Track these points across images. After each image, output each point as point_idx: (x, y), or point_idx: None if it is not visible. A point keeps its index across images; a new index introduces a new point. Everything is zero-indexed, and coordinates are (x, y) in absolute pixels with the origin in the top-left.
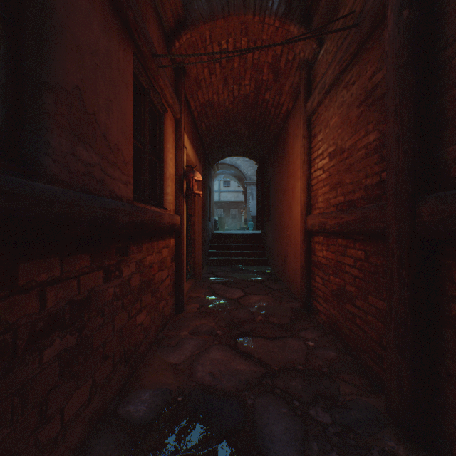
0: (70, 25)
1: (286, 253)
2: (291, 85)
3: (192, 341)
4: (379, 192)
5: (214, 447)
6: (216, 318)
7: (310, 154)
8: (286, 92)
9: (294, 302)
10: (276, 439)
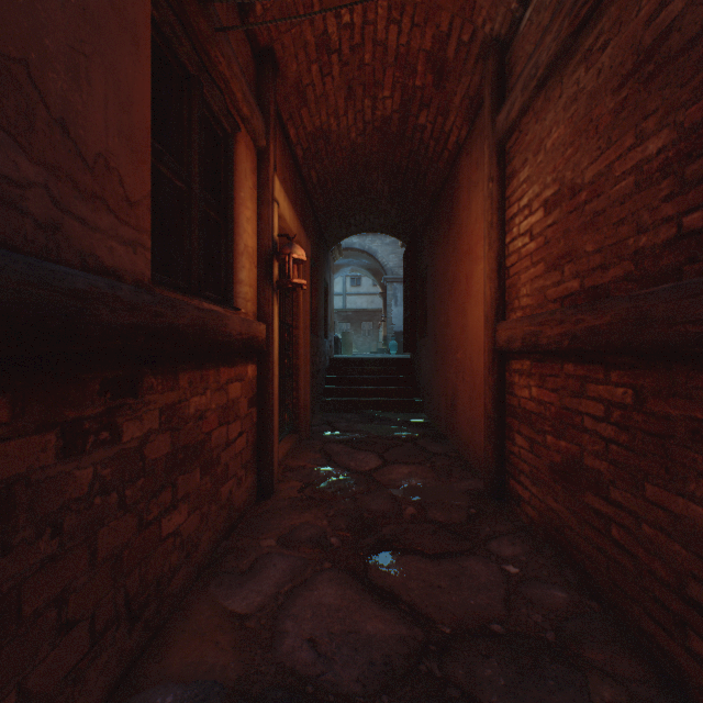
0: None
1: (456, 391)
2: (466, 93)
3: (280, 561)
4: (676, 258)
5: None
6: (330, 510)
7: (503, 210)
8: (455, 107)
9: (472, 479)
10: None
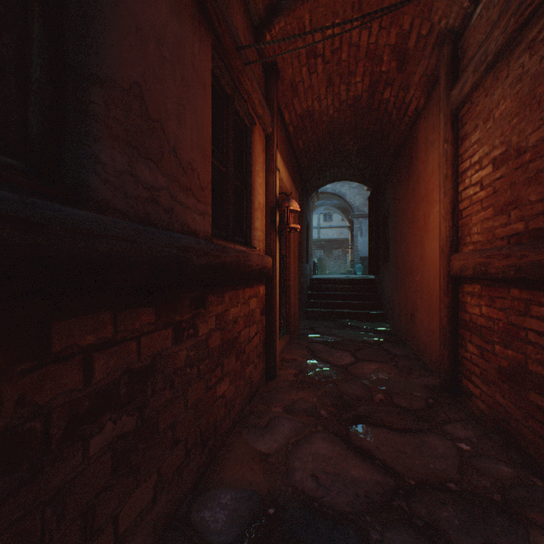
0: None
1: (414, 306)
2: (424, 72)
3: (286, 422)
4: None
5: None
6: (318, 391)
7: (456, 165)
8: (415, 83)
9: (429, 377)
10: None
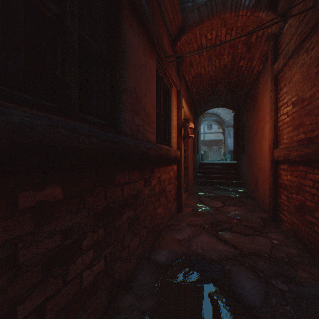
0: (131, 57)
1: (257, 177)
2: (261, 53)
3: (188, 229)
4: None
5: (205, 284)
6: (203, 217)
7: (276, 103)
8: (256, 58)
9: (263, 213)
10: (245, 290)
